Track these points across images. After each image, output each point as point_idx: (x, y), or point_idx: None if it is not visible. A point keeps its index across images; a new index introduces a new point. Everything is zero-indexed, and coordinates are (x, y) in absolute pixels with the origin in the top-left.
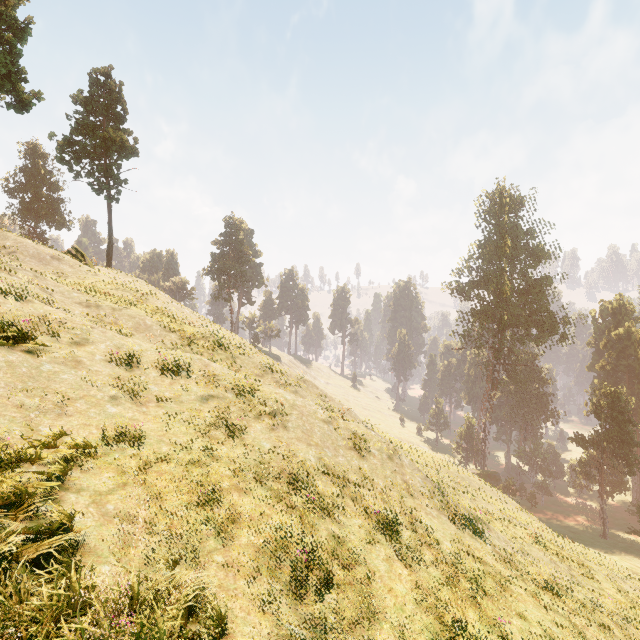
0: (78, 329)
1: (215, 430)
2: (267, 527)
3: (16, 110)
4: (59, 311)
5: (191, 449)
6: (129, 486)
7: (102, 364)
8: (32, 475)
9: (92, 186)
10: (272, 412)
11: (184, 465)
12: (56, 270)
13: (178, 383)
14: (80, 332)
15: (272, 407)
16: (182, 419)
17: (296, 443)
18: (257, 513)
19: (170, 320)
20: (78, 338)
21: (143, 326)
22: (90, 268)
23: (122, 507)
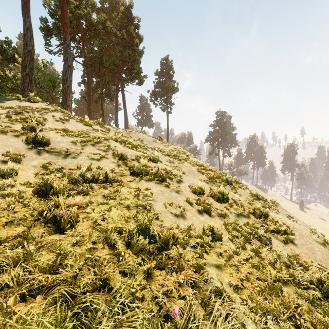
0: (177, 175)
1: (252, 238)
2: (320, 325)
3: (139, 85)
4: (168, 167)
5: (245, 249)
6: (227, 267)
7: (190, 193)
8: (192, 254)
9: (161, 108)
10: (282, 231)
11: (246, 259)
12: (155, 146)
13: (223, 206)
14: (177, 177)
15: (280, 227)
16: (233, 228)
17: (305, 257)
18: (306, 309)
19: (201, 168)
20: (178, 180)
21: (191, 171)
22: (165, 144)
23: (231, 282)
